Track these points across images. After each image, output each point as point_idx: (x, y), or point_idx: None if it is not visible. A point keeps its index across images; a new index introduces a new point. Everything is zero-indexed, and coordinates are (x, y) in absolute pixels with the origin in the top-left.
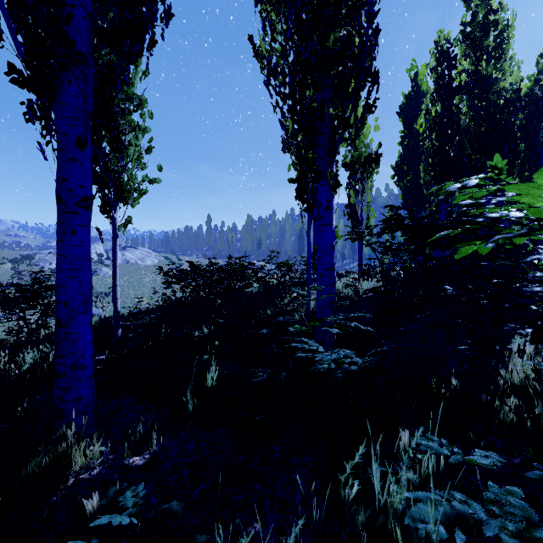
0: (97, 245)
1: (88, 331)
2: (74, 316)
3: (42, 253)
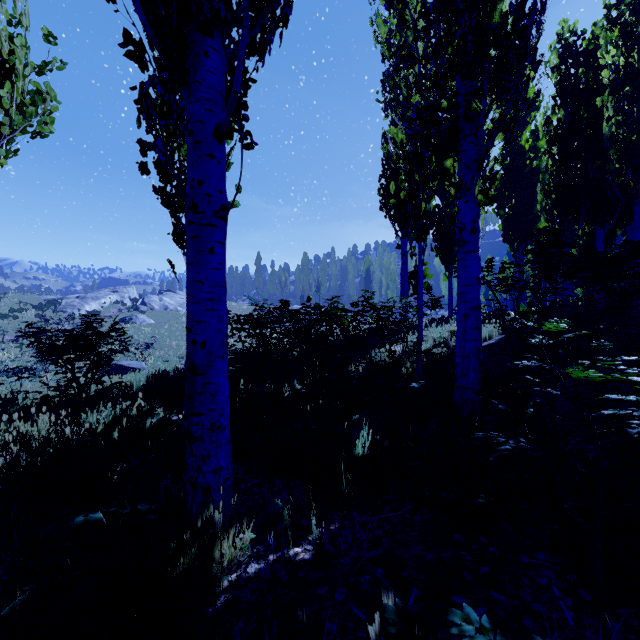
0: (131, 289)
1: (226, 381)
2: (212, 361)
3: (69, 297)
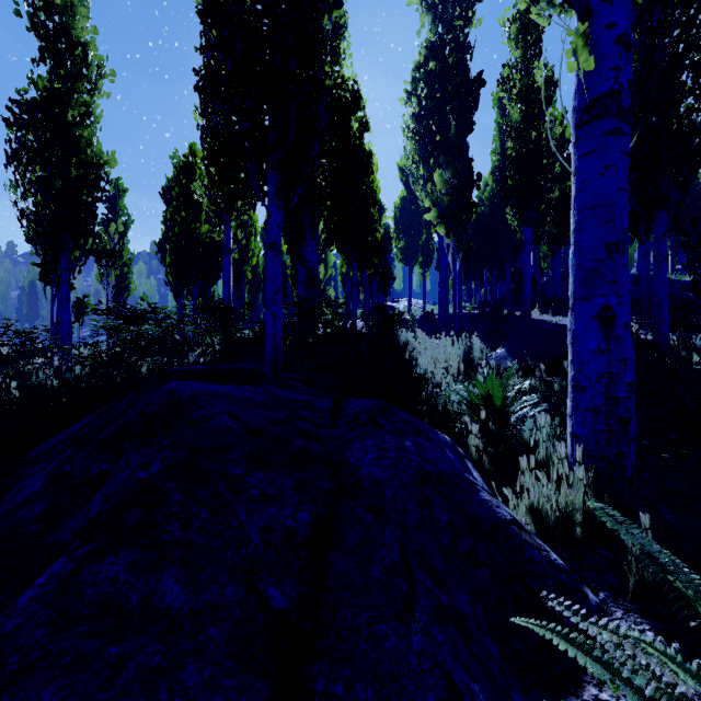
0: None
1: None
2: None
3: None
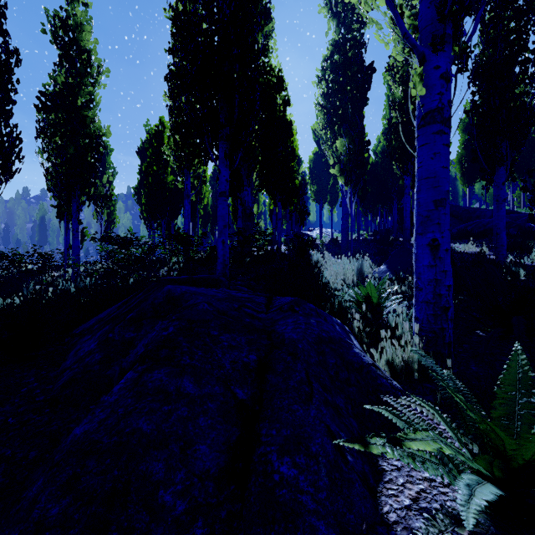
0: None
1: None
2: None
3: None
